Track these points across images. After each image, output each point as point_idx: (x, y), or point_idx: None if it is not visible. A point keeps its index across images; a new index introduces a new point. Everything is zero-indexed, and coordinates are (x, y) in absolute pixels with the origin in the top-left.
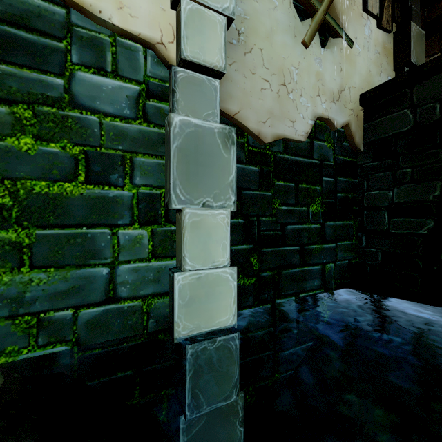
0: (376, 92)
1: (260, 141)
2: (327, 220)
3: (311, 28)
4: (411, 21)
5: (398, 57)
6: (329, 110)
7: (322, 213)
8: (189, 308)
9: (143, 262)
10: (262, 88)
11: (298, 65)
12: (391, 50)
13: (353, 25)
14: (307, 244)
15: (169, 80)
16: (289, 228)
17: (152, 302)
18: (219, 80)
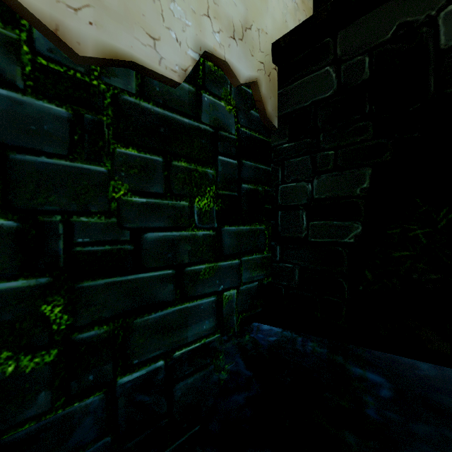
0: (292, 37)
1: (66, 49)
2: (226, 224)
3: None
4: None
5: None
6: (226, 49)
7: (218, 211)
8: None
9: None
10: None
11: None
12: (311, 9)
13: None
14: (190, 263)
15: None
16: (152, 238)
17: None
18: None
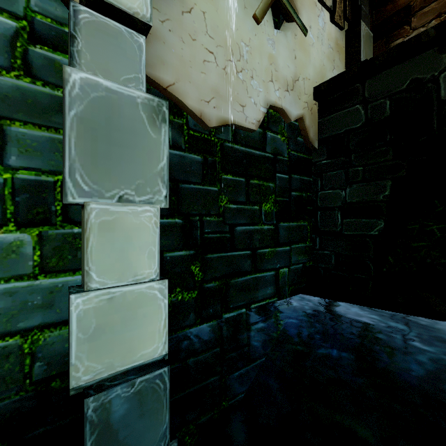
0: (330, 84)
1: (202, 124)
2: (281, 221)
3: (263, 2)
4: (361, 19)
5: (350, 56)
6: (282, 99)
7: (276, 212)
8: (95, 342)
9: (24, 281)
10: (205, 59)
11: (249, 42)
12: (343, 48)
13: (307, 12)
14: (259, 247)
15: (68, 22)
16: (239, 230)
17: (40, 338)
18: (146, 37)
